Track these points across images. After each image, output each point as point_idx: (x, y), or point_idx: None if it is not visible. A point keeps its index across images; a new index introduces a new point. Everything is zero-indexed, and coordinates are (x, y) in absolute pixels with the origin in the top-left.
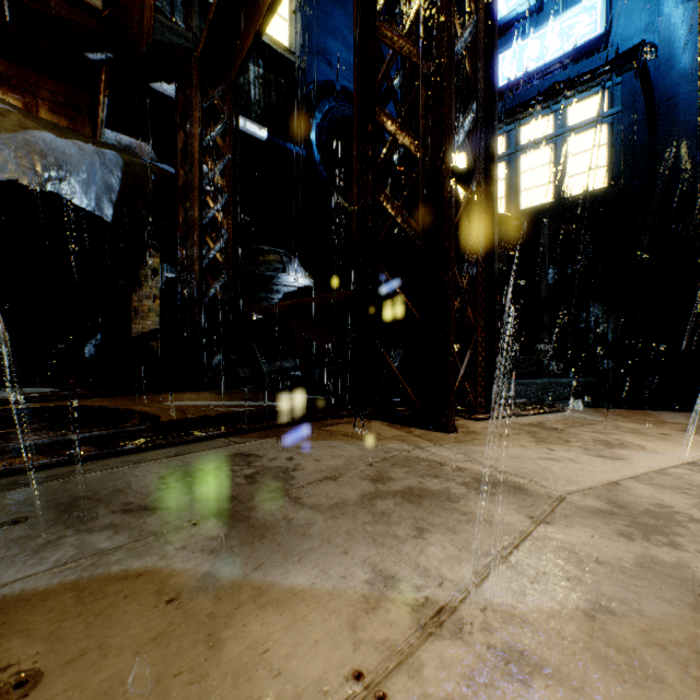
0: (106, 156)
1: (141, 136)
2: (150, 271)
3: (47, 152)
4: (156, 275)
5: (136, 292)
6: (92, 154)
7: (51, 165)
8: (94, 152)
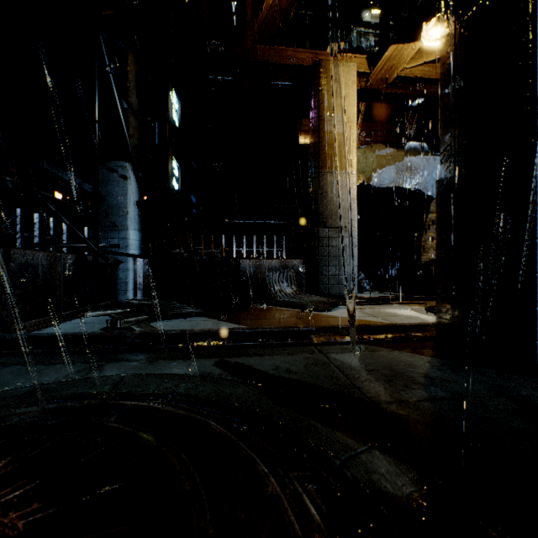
0: (437, 161)
1: (420, 139)
2: (429, 222)
3: (417, 167)
4: (433, 224)
5: (422, 236)
6: (431, 162)
7: (418, 174)
8: (432, 160)
